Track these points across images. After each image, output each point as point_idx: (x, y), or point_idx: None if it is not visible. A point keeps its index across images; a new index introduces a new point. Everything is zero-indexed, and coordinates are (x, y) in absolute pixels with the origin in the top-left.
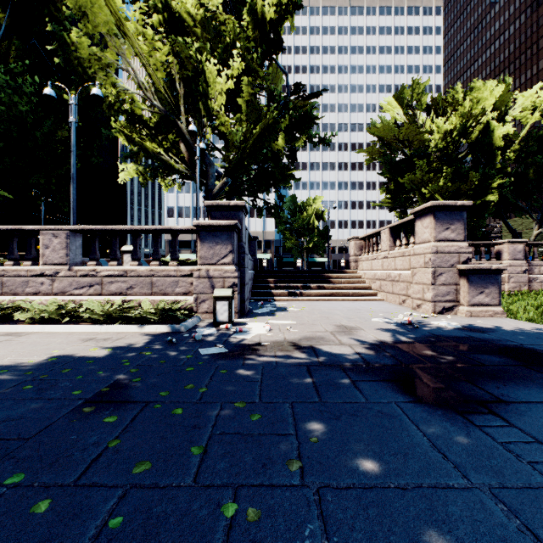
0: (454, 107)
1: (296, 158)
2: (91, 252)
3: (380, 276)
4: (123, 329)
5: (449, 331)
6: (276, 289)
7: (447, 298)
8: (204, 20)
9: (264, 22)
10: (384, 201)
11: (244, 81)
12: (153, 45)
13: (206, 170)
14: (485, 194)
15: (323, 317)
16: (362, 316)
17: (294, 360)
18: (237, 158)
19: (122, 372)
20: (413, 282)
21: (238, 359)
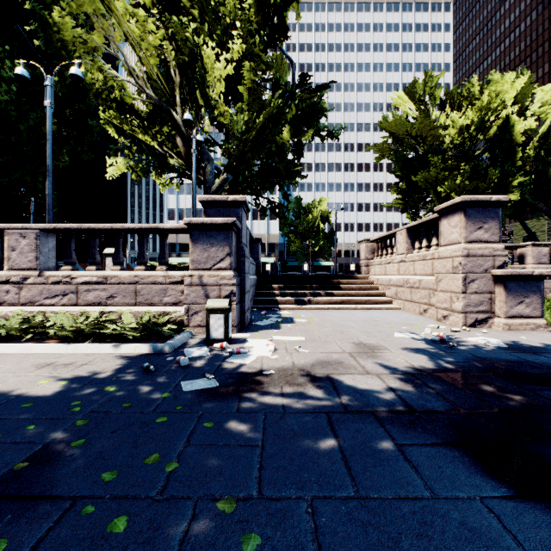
0: (470, 101)
1: (302, 154)
2: (65, 255)
3: (396, 281)
4: (94, 349)
5: (494, 351)
6: (280, 296)
7: (480, 308)
8: (202, 1)
9: (267, 4)
10: (395, 202)
11: (246, 67)
12: (145, 27)
13: (204, 166)
14: (504, 194)
15: (337, 331)
16: (382, 329)
17: (308, 401)
18: (237, 152)
19: (63, 425)
20: (438, 290)
21: (232, 399)
